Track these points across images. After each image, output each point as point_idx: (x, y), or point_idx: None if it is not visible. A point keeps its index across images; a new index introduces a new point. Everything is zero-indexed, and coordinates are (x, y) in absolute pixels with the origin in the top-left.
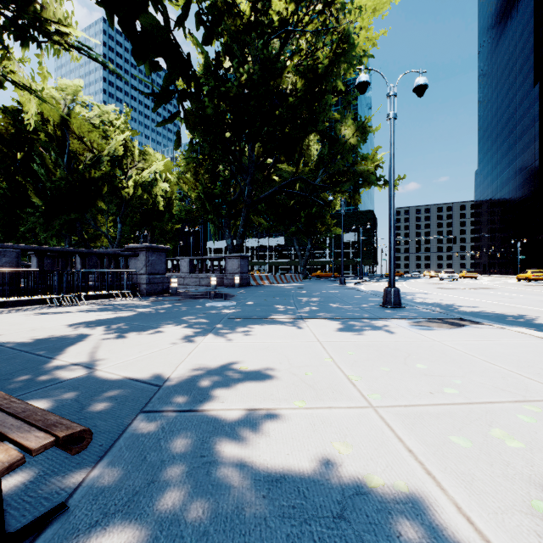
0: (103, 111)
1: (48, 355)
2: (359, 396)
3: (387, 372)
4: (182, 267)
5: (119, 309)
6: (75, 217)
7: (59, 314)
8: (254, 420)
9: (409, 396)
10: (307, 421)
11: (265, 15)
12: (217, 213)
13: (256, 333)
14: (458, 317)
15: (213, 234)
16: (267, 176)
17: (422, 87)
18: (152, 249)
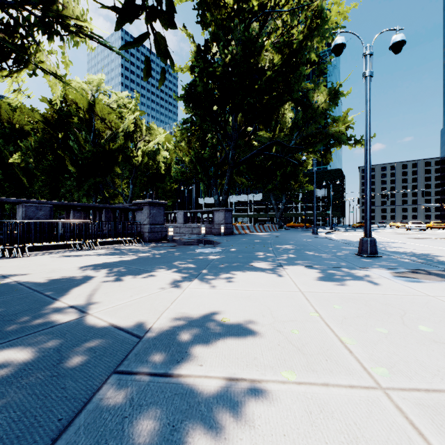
0: (119, 97)
1: (54, 295)
2: (360, 369)
3: (385, 334)
4: (178, 219)
5: (124, 253)
6: (99, 180)
7: (78, 257)
8: (235, 397)
9: (426, 374)
10: (301, 405)
11: (246, 2)
12: (206, 174)
13: (238, 280)
14: (444, 268)
15: (203, 191)
16: (248, 141)
17: (400, 44)
18: (153, 203)
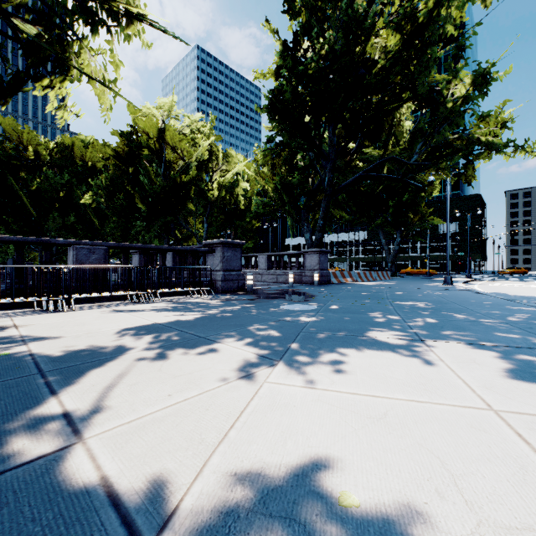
0: (192, 121)
1: (57, 384)
2: None
3: None
4: (260, 264)
5: (187, 309)
6: (170, 219)
7: (129, 313)
8: None
9: None
10: None
11: None
12: (295, 206)
13: (354, 369)
14: None
15: (290, 228)
16: (350, 161)
17: None
18: (227, 244)
